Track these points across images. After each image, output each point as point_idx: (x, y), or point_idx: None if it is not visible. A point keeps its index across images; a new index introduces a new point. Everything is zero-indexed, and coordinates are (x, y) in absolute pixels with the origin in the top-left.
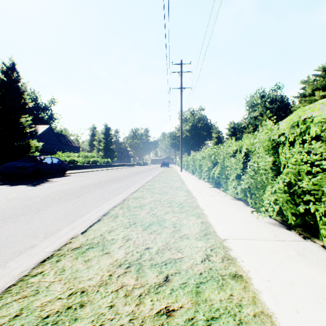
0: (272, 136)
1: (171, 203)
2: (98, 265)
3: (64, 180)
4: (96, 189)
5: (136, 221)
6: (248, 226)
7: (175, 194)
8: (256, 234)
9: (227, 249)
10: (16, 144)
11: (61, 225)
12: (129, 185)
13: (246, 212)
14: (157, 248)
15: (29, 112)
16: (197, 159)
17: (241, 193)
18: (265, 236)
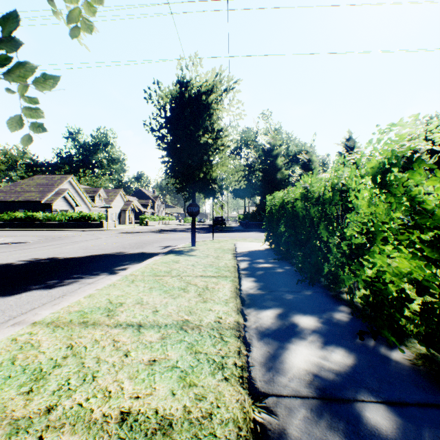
0: None
1: None
2: None
3: None
4: None
5: None
6: None
7: None
8: None
9: None
10: None
11: None
12: None
13: None
14: None
15: None
16: None
17: None
18: None
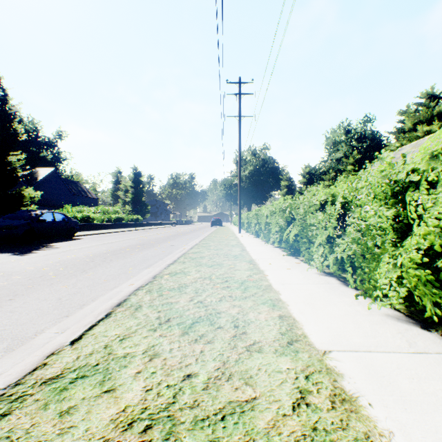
0: (393, 175)
1: (228, 282)
2: (85, 425)
3: (71, 245)
4: (114, 259)
5: (170, 316)
6: (357, 323)
7: (234, 266)
8: (377, 340)
9: (335, 376)
10: (2, 194)
11: (43, 324)
12: (165, 253)
13: (346, 296)
14: (206, 376)
15: (25, 149)
16: (262, 215)
17: (333, 266)
18: (392, 344)
